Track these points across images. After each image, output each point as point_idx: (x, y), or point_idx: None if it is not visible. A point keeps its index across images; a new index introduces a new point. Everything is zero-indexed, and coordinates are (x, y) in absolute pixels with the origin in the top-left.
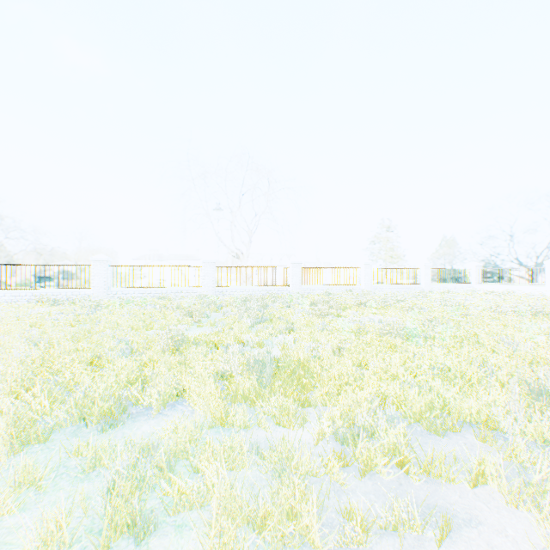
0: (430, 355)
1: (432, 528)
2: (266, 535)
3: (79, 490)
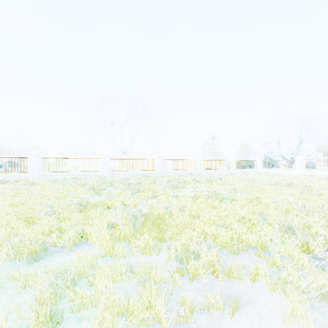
0: (233, 209)
1: (229, 307)
2: (133, 320)
3: (13, 302)
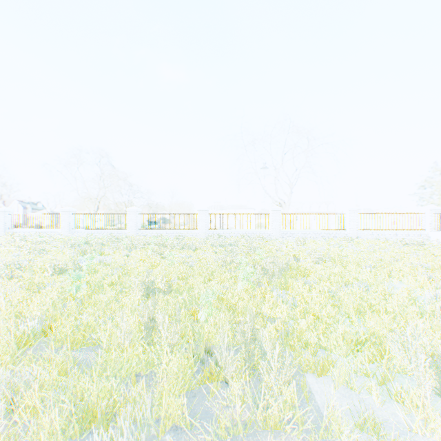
0: None
1: None
2: None
3: None
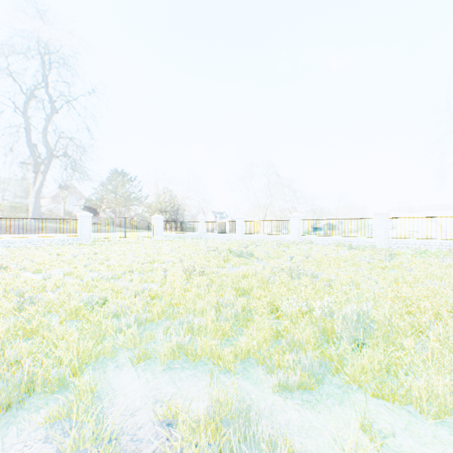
0: None
1: None
2: None
3: None
